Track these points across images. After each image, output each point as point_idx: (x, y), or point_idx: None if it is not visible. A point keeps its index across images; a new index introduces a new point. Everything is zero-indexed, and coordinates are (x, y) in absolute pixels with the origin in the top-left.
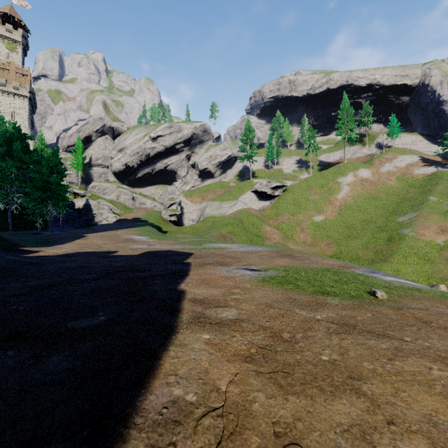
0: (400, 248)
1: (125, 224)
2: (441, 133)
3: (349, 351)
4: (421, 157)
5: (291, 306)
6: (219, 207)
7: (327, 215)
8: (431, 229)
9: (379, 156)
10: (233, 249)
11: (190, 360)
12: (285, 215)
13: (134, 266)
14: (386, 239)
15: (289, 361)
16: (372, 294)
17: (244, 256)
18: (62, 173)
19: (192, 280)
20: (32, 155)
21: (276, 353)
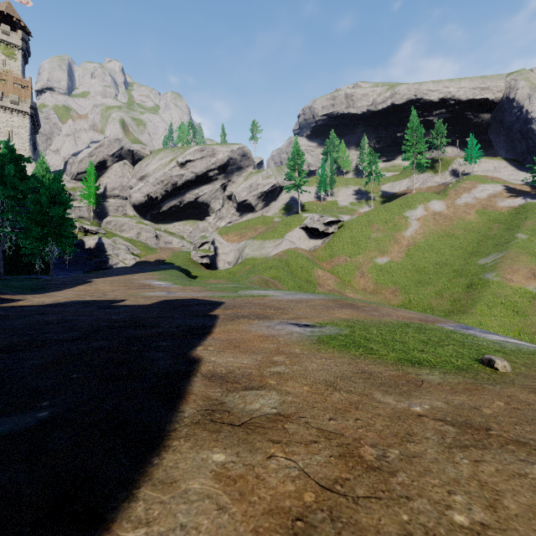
0: (482, 296)
1: (146, 267)
2: (529, 157)
3: (502, 495)
4: (505, 187)
5: (367, 386)
6: (261, 247)
7: (393, 256)
8: (520, 273)
9: (455, 185)
10: (277, 297)
11: (173, 532)
12: (341, 256)
13: (138, 320)
14: (465, 286)
15: (387, 531)
16: (486, 363)
17: (291, 306)
18: (66, 204)
19: (216, 341)
20: (29, 181)
21: (357, 505)
